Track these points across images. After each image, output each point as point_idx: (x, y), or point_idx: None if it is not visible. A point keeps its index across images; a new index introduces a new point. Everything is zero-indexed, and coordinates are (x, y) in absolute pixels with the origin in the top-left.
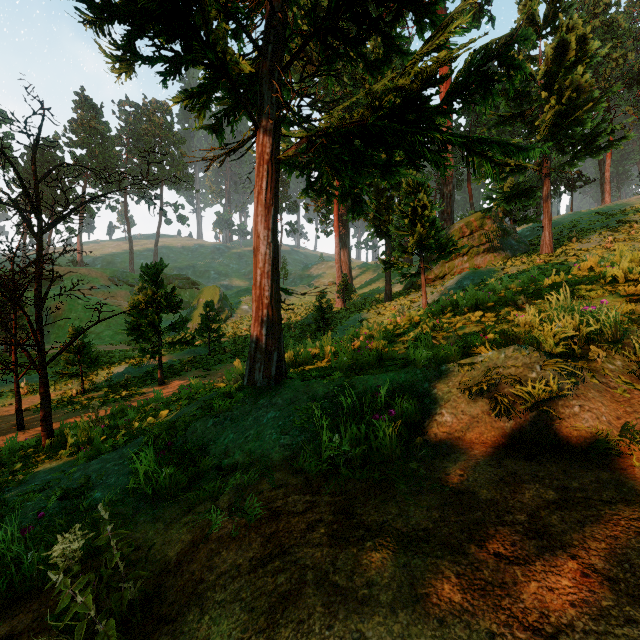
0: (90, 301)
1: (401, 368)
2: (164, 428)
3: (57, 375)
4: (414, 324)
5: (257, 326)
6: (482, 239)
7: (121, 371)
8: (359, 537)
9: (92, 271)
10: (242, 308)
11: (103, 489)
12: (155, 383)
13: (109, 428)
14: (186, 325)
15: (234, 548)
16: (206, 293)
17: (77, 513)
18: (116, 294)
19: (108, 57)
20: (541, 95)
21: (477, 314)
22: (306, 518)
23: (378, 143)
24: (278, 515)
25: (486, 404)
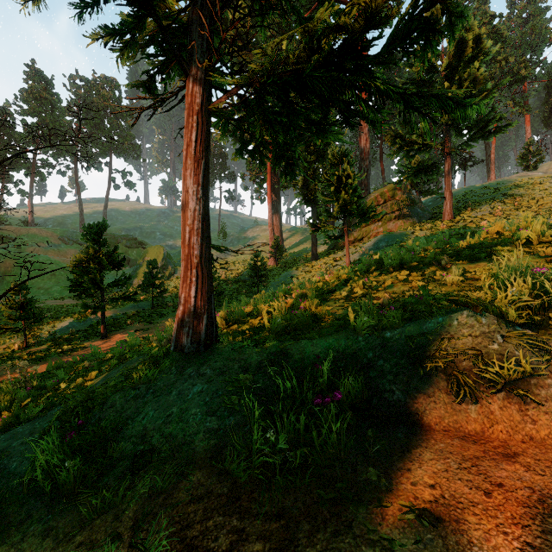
0: (39, 259)
1: (338, 331)
2: (81, 399)
3: None
4: (342, 282)
5: (185, 287)
6: (394, 207)
7: (66, 325)
8: None
9: (42, 231)
10: None
11: None
12: (98, 336)
13: (37, 389)
14: (132, 281)
15: None
16: (151, 252)
17: None
18: (66, 252)
19: None
20: (444, 85)
21: (403, 273)
22: None
23: (314, 96)
24: None
25: (442, 380)
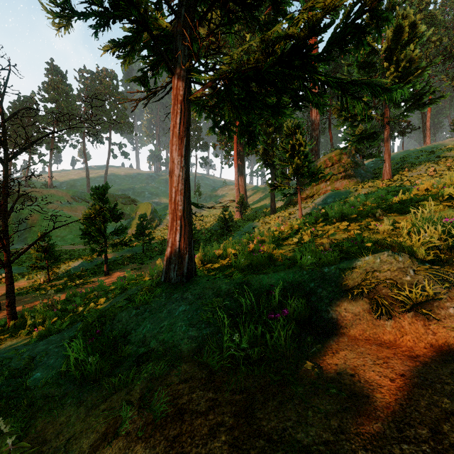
0: (57, 213)
1: (288, 268)
2: (97, 316)
3: (29, 268)
4: (294, 231)
5: (172, 234)
6: (340, 169)
7: (78, 265)
8: (260, 449)
9: (59, 192)
10: (167, 218)
11: (43, 369)
12: (102, 274)
13: (61, 311)
14: (127, 231)
15: (139, 451)
16: (141, 208)
17: (17, 392)
18: (76, 208)
19: (49, 13)
20: (383, 65)
21: (344, 224)
22: (208, 420)
23: (270, 86)
24: (182, 414)
25: (366, 303)
